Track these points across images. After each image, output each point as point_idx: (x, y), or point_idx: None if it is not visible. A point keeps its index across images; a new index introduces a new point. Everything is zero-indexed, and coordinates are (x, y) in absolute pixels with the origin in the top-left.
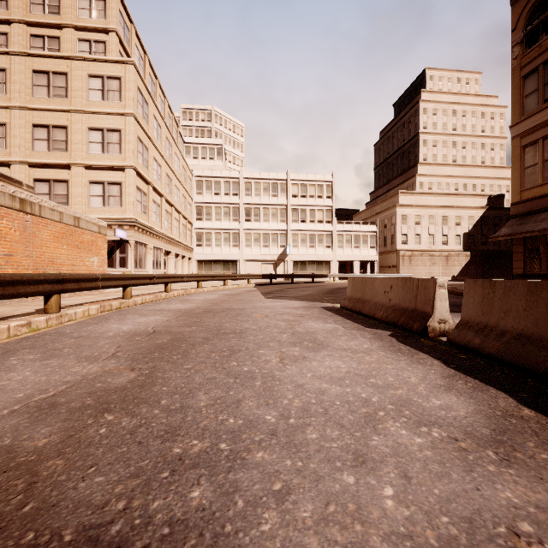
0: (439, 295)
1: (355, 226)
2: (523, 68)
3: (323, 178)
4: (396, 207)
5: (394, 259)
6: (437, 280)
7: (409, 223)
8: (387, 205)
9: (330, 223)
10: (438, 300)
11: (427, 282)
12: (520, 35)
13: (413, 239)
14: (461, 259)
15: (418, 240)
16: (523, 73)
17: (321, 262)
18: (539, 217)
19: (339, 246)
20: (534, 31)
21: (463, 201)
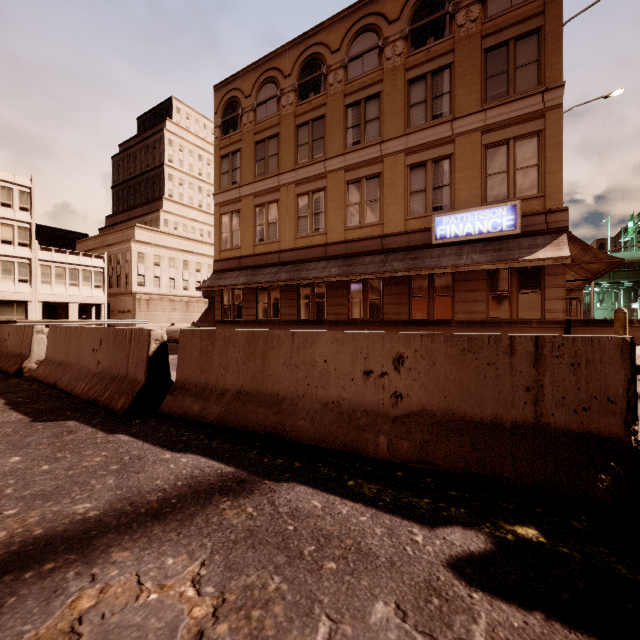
0: (38, 340)
1: (72, 257)
2: (221, 149)
3: (13, 179)
4: (132, 242)
5: (129, 303)
6: (35, 327)
7: (148, 262)
8: (122, 238)
9: (28, 248)
10: (37, 344)
11: (30, 328)
12: (219, 120)
13: (152, 281)
14: (202, 305)
15: (158, 282)
16: (221, 153)
17: (9, 302)
18: (229, 274)
19: (44, 281)
20: (227, 123)
21: (204, 249)
